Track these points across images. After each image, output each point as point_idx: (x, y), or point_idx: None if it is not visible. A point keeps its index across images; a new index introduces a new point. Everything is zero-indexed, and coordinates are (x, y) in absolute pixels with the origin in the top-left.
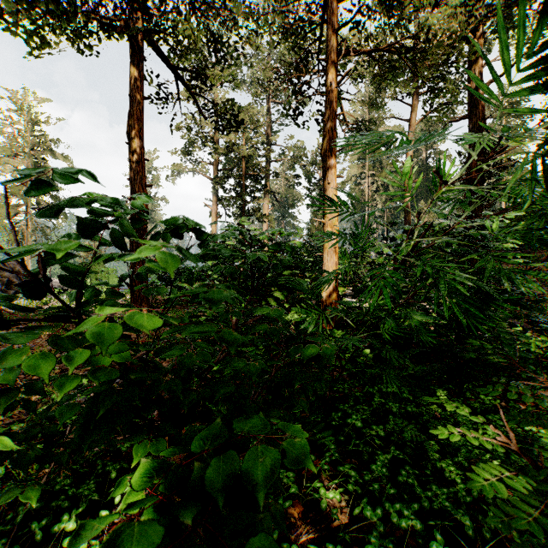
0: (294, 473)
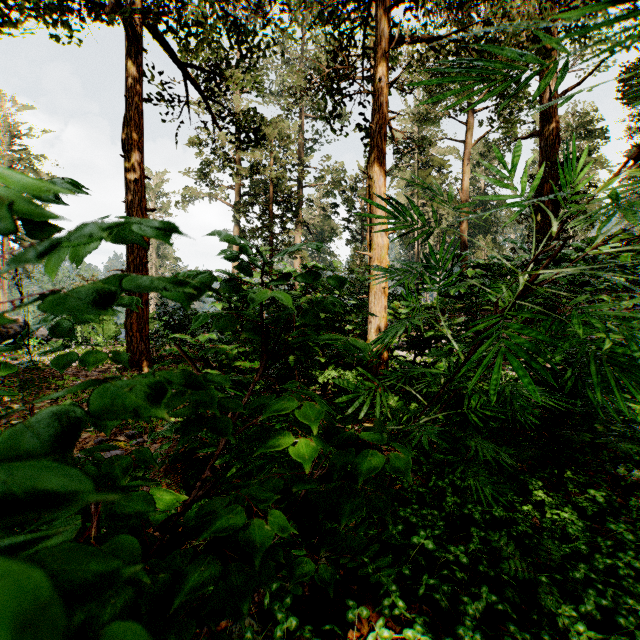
0: (336, 632)
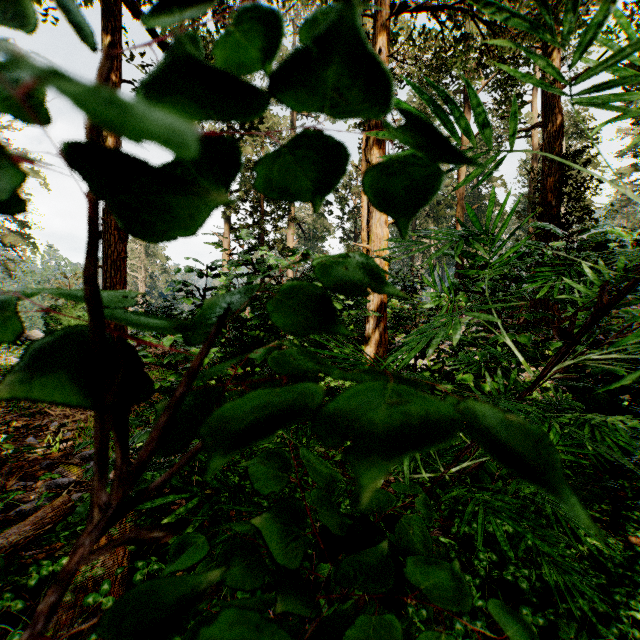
0: None
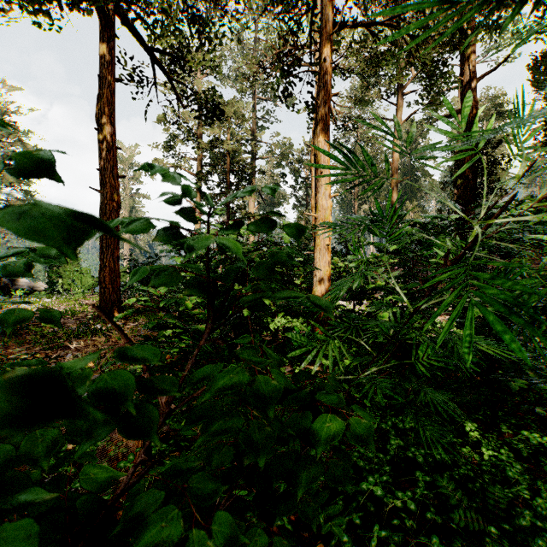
0: None
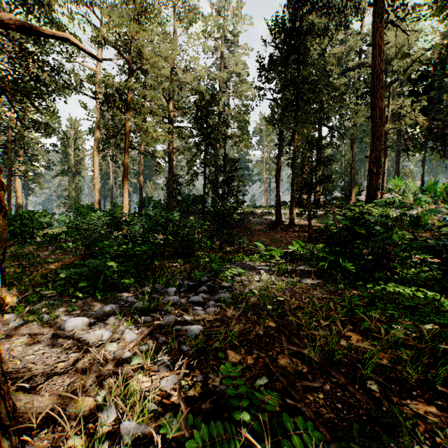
0: None
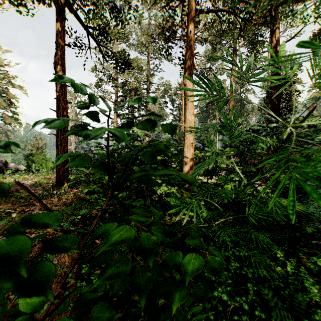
0: None
